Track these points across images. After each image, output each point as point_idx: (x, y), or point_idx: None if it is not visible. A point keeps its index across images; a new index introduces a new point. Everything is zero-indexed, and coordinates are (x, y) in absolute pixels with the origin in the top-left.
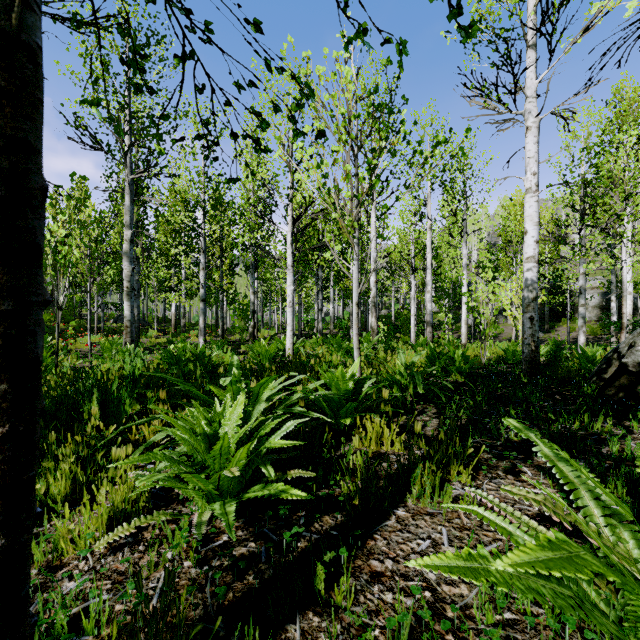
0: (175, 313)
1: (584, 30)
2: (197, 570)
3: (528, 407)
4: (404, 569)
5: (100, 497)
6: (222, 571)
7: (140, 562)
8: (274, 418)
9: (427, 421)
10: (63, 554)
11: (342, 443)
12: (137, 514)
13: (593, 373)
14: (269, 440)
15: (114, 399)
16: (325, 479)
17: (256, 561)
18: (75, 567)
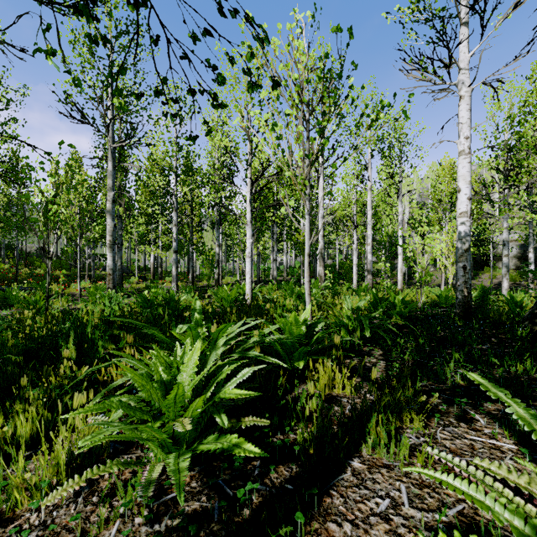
0: (153, 263)
1: (514, 6)
2: (147, 529)
3: (468, 350)
4: (364, 536)
5: (56, 445)
6: (173, 531)
7: (91, 517)
8: (231, 363)
9: (374, 363)
10: (16, 505)
11: (295, 385)
12: (96, 459)
13: (525, 317)
14: (225, 387)
15: (89, 340)
16: (280, 423)
17: (208, 520)
18: (26, 521)
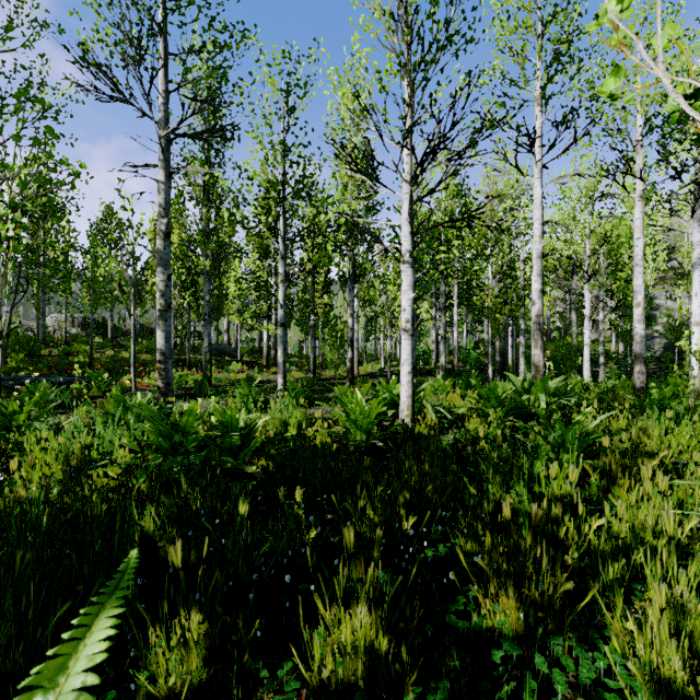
0: (267, 343)
1: None
2: None
3: None
4: None
5: None
6: None
7: None
8: None
9: None
10: None
11: None
12: None
13: None
14: None
15: None
16: None
17: None
18: None
